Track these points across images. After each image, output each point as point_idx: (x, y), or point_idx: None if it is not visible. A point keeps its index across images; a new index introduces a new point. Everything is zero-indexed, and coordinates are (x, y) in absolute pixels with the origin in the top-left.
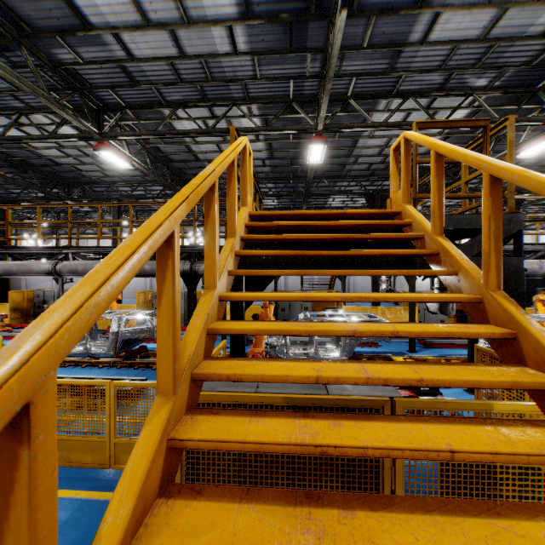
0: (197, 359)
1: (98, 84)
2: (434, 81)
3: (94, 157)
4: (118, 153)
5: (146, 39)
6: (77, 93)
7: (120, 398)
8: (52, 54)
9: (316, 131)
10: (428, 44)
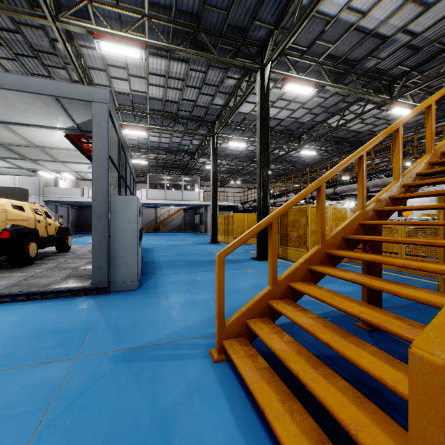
0: (443, 150)
1: (390, 67)
2: None
3: (384, 119)
4: (404, 106)
5: (426, 17)
6: (377, 80)
7: (407, 234)
8: (364, 67)
9: None
10: None
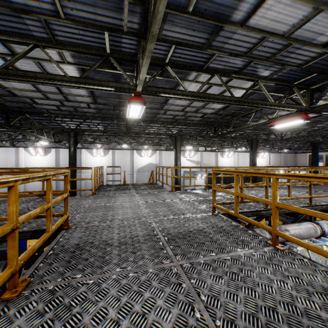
0: None
1: None
2: (236, 65)
3: None
4: None
5: None
6: None
7: None
8: None
9: (135, 91)
10: (247, 28)
